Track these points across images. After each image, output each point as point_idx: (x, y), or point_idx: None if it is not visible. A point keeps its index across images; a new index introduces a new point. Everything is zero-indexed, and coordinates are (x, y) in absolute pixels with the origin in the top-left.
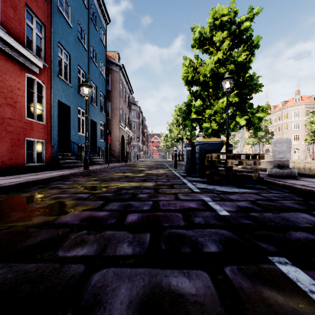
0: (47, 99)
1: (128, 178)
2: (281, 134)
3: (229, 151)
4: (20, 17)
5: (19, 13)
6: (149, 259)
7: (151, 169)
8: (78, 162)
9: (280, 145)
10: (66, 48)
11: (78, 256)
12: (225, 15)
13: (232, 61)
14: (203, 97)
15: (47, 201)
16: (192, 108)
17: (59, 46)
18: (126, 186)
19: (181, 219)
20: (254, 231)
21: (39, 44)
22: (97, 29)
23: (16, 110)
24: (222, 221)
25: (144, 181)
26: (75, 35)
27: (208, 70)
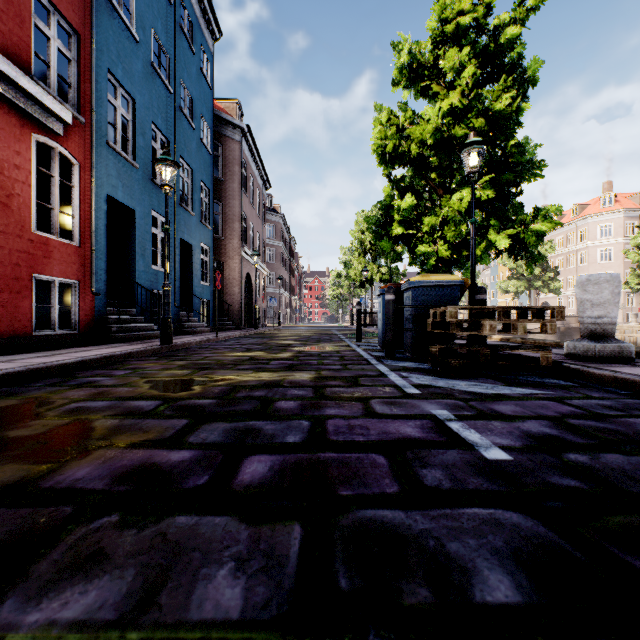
0: (83, 191)
1: (255, 362)
2: (573, 271)
3: (479, 303)
4: (20, 10)
5: (19, 1)
6: (298, 639)
7: (308, 343)
8: (153, 329)
9: (596, 289)
10: (125, 85)
11: (61, 626)
12: (466, 14)
13: (481, 110)
14: (417, 191)
15: (51, 418)
16: (395, 213)
17: (110, 80)
18: (249, 380)
19: (388, 474)
20: (602, 514)
21: (65, 73)
22: (194, 50)
23: (12, 212)
24: (498, 479)
25: (291, 369)
26: (145, 59)
27: (429, 131)
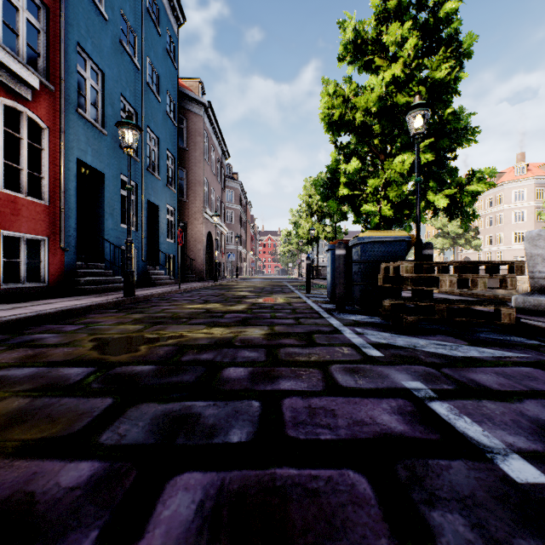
0: (52, 154)
1: (210, 315)
2: (491, 230)
3: (426, 257)
4: None
5: None
6: None
7: (261, 295)
8: (121, 281)
9: None
10: (94, 58)
11: None
12: None
13: (422, 80)
14: (361, 156)
15: None
16: (341, 176)
17: (79, 53)
18: (199, 338)
19: (381, 526)
20: None
21: (37, 45)
22: (160, 32)
23: None
24: None
25: (244, 323)
26: (113, 36)
27: (373, 99)
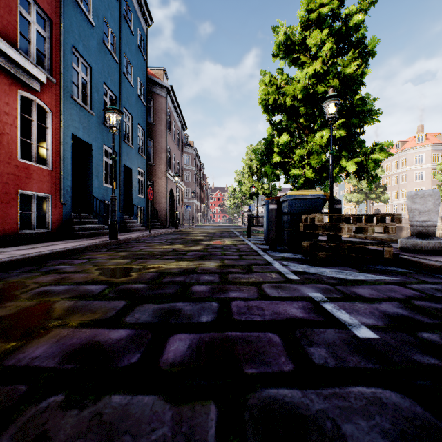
0: (54, 131)
1: (176, 253)
2: (397, 187)
3: (336, 210)
4: (9, 2)
5: None
6: None
7: (213, 238)
8: (104, 228)
9: (422, 201)
10: (85, 56)
11: None
12: (325, 6)
13: (336, 74)
14: (290, 131)
15: (22, 300)
16: (275, 147)
17: (74, 53)
18: (172, 268)
19: (283, 353)
20: None
21: (42, 48)
22: (134, 33)
23: (3, 146)
24: (372, 357)
25: (202, 259)
26: (99, 38)
27: (299, 89)
